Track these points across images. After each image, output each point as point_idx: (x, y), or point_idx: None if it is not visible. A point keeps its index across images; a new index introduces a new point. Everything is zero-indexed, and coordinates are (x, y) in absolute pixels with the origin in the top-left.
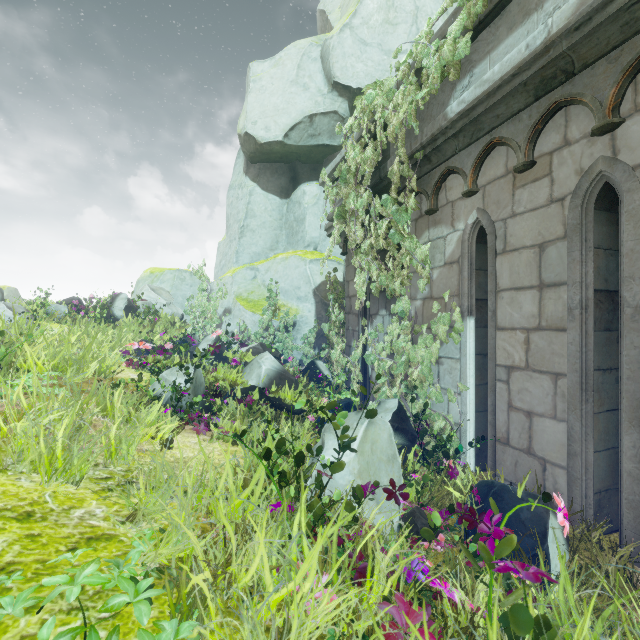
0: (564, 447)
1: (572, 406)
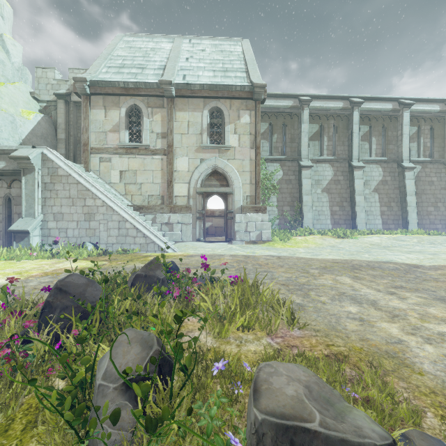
0: (2, 244)
1: (4, 236)
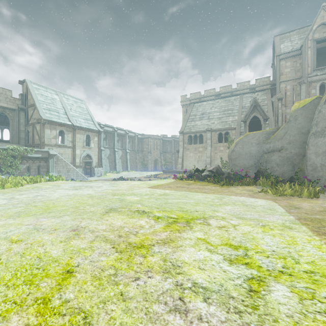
0: None
1: None
